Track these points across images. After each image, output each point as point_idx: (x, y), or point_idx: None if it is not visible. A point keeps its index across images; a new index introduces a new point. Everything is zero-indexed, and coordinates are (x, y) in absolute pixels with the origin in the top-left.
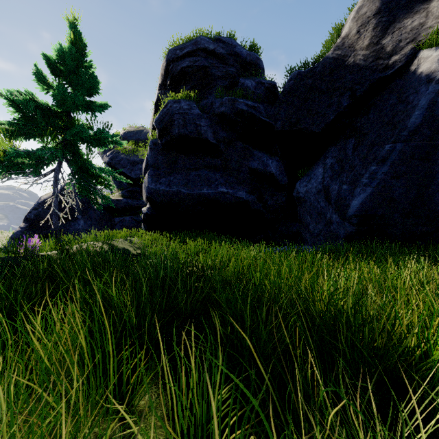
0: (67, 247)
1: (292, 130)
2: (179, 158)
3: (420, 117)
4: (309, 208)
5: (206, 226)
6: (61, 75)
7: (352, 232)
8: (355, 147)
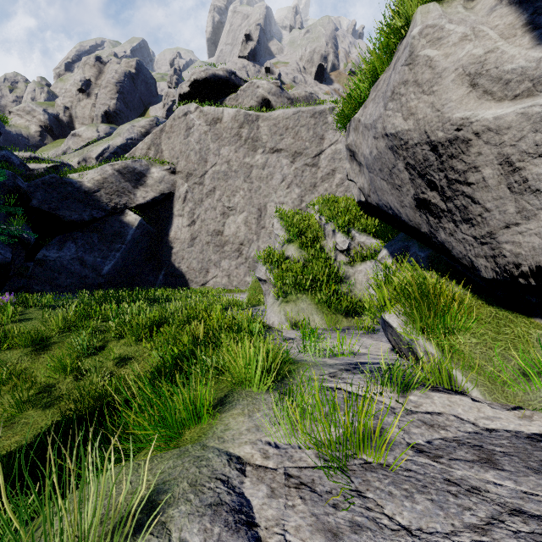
0: None
1: (51, 213)
2: None
3: (131, 237)
4: (60, 268)
5: None
6: None
7: (103, 282)
8: (100, 239)
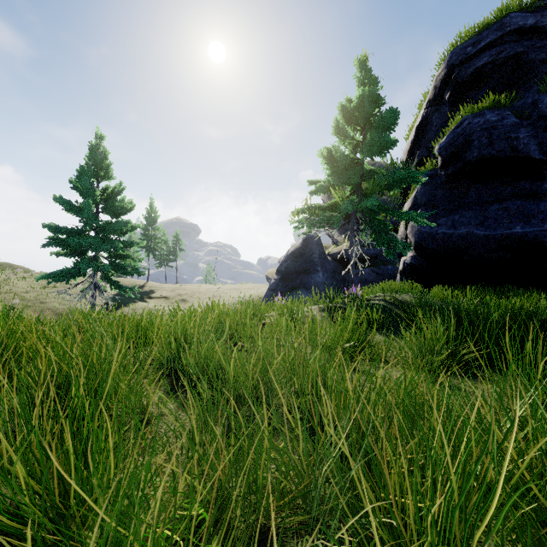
0: (374, 298)
1: None
2: (471, 189)
3: None
4: None
5: (505, 280)
6: (355, 123)
7: None
8: None
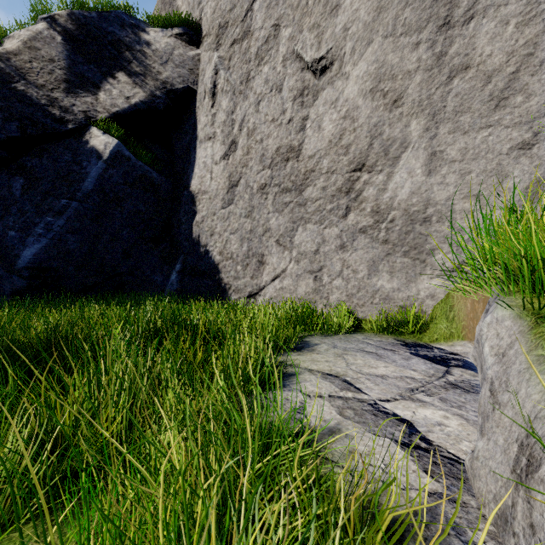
0: None
1: None
2: None
3: (92, 185)
4: None
5: None
6: None
7: (23, 287)
8: (26, 190)
